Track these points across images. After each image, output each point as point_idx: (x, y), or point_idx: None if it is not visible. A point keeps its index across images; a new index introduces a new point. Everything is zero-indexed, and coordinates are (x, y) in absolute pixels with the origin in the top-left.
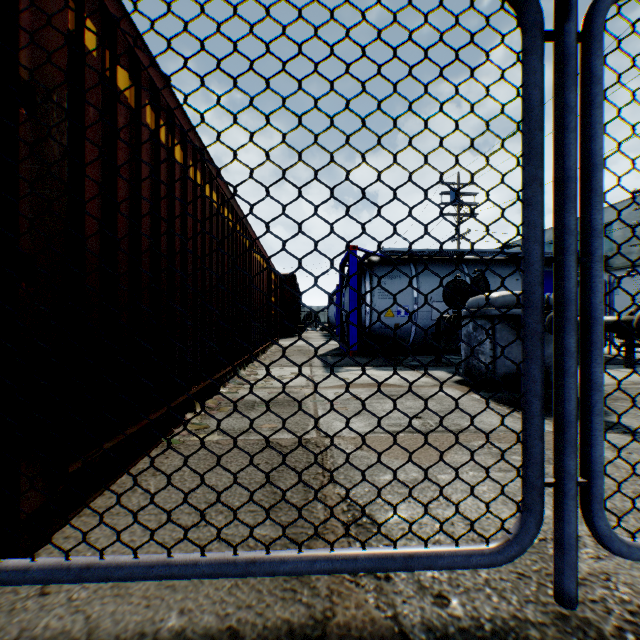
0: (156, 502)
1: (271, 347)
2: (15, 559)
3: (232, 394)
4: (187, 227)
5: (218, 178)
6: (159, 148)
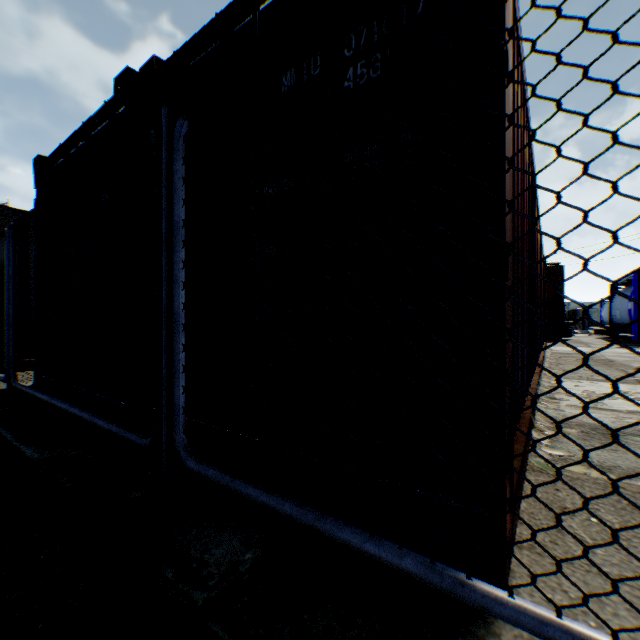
0: (615, 564)
1: (544, 353)
2: (577, 622)
3: (555, 411)
4: (523, 210)
5: (531, 150)
6: (517, 119)
